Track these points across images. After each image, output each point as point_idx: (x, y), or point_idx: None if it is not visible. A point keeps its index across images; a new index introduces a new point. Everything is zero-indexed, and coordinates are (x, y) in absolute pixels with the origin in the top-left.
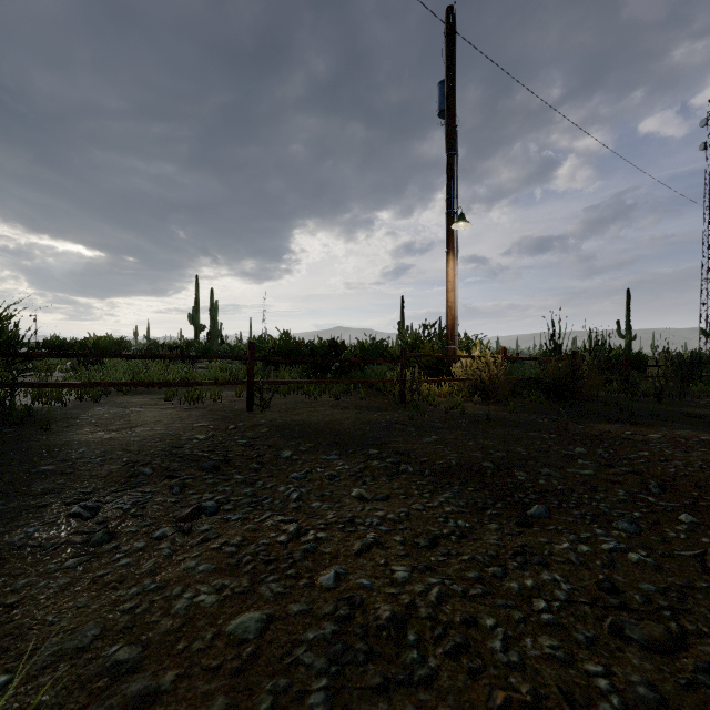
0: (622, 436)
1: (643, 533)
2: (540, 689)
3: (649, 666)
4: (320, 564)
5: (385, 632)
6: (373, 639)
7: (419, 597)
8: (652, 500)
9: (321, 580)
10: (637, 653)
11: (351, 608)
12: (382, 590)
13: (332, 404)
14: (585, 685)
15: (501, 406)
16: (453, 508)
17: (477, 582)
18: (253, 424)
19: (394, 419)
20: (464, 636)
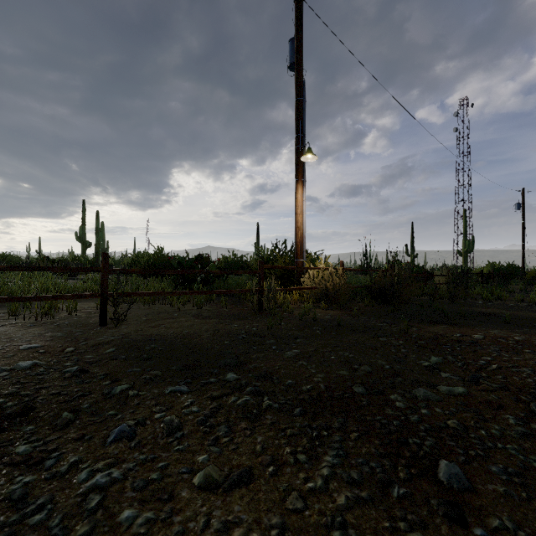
0: (453, 338)
1: None
2: None
3: None
4: None
5: None
6: None
7: None
8: None
9: None
10: None
11: None
12: None
13: (194, 313)
14: None
15: (343, 310)
16: (347, 495)
17: None
18: (99, 342)
19: (253, 330)
20: None
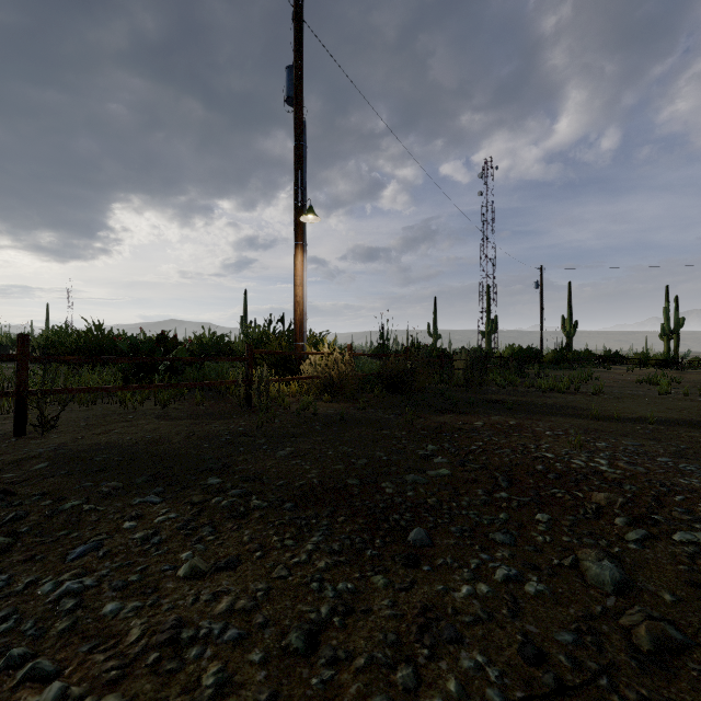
0: (456, 426)
1: (517, 542)
2: None
3: None
4: None
5: None
6: None
7: None
8: (506, 497)
9: None
10: None
11: None
12: None
13: (158, 414)
14: None
15: (350, 403)
16: (327, 561)
17: None
18: (20, 457)
19: (240, 429)
20: None
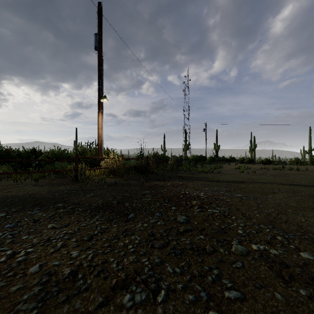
0: (160, 185)
1: (163, 215)
2: (128, 273)
3: (159, 253)
4: (29, 264)
5: (67, 279)
6: (61, 284)
7: (84, 260)
8: (166, 205)
9: (30, 271)
10: (157, 251)
11: (49, 276)
12: (65, 263)
13: (33, 184)
14: (142, 266)
15: (121, 178)
16: (99, 222)
17: (108, 247)
18: None
19: (72, 188)
20: (102, 267)
